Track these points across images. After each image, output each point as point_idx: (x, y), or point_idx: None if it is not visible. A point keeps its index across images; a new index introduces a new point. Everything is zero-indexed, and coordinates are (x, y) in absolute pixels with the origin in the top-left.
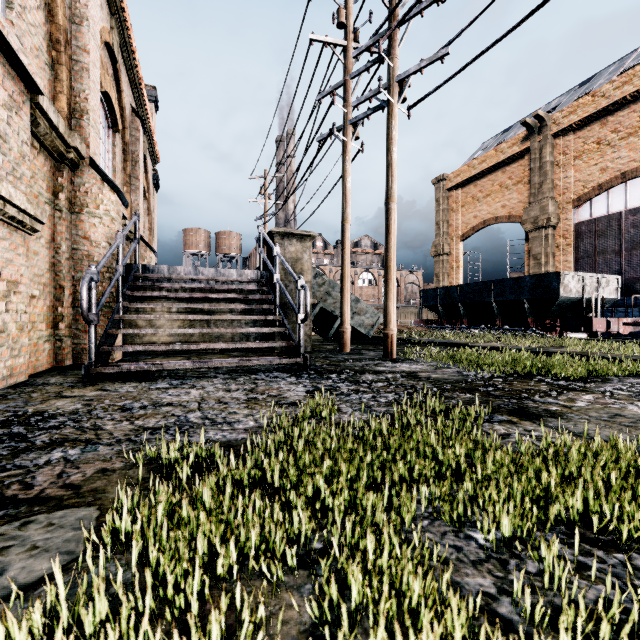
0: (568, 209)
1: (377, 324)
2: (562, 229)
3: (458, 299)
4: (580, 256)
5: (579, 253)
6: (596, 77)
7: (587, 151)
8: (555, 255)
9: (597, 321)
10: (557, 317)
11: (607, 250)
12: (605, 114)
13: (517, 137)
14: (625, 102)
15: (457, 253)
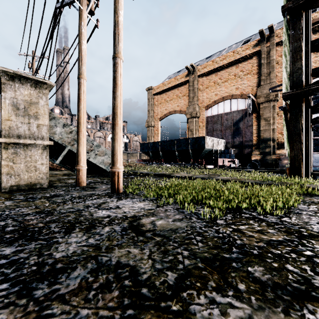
0: (203, 110)
1: None
2: (201, 119)
3: (159, 148)
4: (208, 131)
5: (207, 130)
6: (212, 56)
7: (210, 85)
8: (198, 130)
9: (219, 160)
10: (203, 158)
11: (217, 129)
12: (217, 71)
13: (184, 74)
14: (224, 67)
15: (158, 126)
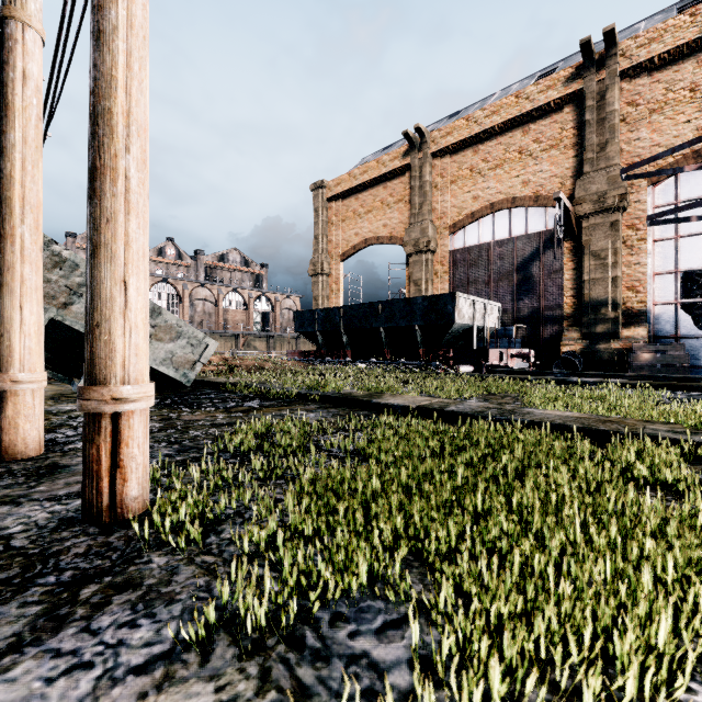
0: (445, 235)
1: (203, 359)
2: (440, 255)
3: (341, 324)
4: (456, 285)
5: (455, 282)
6: (464, 111)
7: (462, 177)
8: (434, 282)
9: (492, 352)
10: (448, 348)
11: (479, 280)
12: (477, 141)
13: (399, 150)
14: (494, 132)
15: (338, 274)
